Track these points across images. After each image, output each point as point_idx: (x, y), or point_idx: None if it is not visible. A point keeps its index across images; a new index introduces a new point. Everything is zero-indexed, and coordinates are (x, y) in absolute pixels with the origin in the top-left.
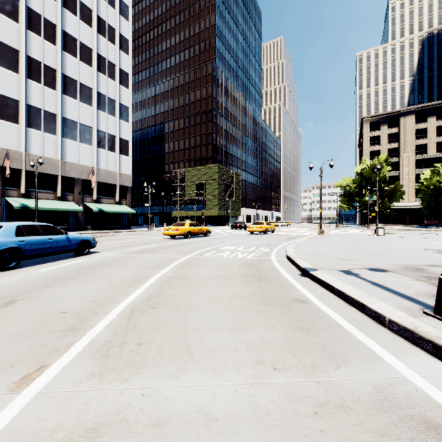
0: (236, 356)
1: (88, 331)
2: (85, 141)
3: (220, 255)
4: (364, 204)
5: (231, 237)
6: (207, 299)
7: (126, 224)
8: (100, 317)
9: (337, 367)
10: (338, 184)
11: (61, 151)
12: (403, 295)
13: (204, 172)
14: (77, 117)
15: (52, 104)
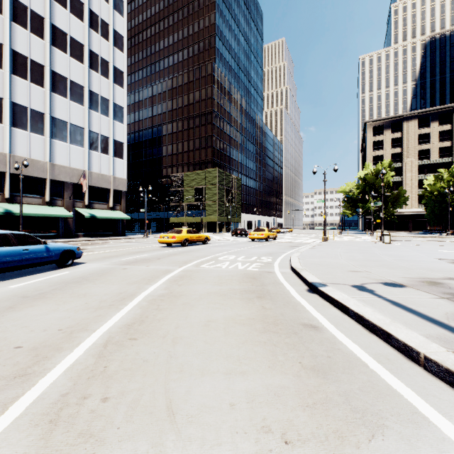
0: (233, 418)
1: (40, 378)
2: (76, 142)
3: (219, 266)
4: (367, 210)
5: (231, 245)
6: (200, 325)
7: (121, 231)
8: (63, 354)
9: (371, 437)
10: (341, 189)
11: (50, 153)
12: (432, 320)
13: (204, 176)
14: (67, 116)
15: (39, 102)
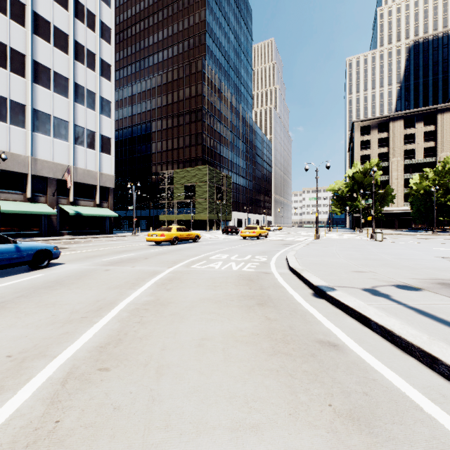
0: None
1: None
2: (61, 136)
3: (211, 266)
4: (356, 208)
5: (223, 243)
6: (193, 345)
7: (108, 229)
8: (1, 399)
9: None
10: (330, 187)
11: (32, 147)
12: None
13: (194, 174)
14: (51, 109)
15: (20, 93)
